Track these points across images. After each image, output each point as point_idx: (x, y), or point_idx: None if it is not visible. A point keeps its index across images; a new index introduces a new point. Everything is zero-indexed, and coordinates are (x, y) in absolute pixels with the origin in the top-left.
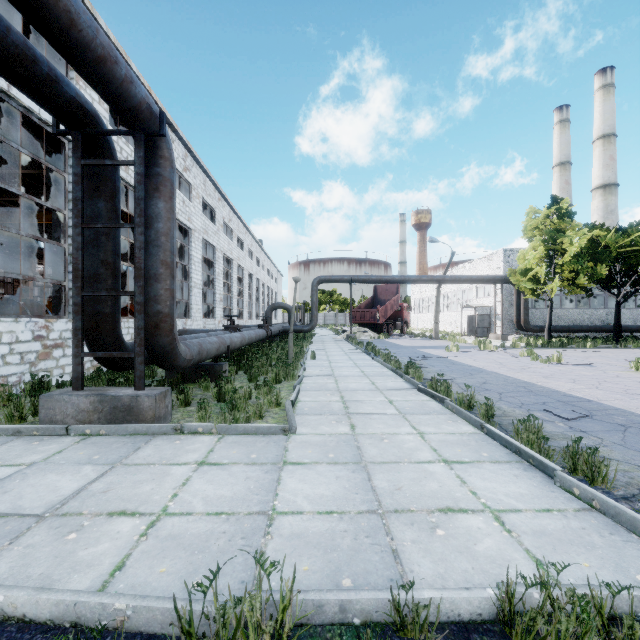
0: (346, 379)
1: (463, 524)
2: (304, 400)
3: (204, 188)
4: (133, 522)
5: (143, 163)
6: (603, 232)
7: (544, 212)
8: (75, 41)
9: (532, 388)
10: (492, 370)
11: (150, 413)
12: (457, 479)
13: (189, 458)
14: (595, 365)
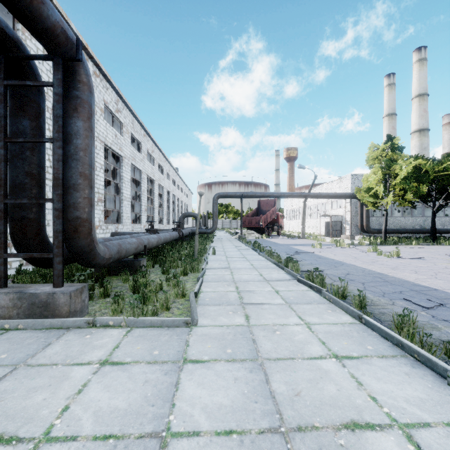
0: (239, 271)
1: (376, 449)
2: (206, 291)
3: (132, 126)
4: None
5: (61, 84)
6: (424, 161)
7: (382, 146)
8: None
9: (386, 278)
10: (350, 263)
11: (65, 308)
12: (352, 379)
13: (93, 356)
14: (425, 258)
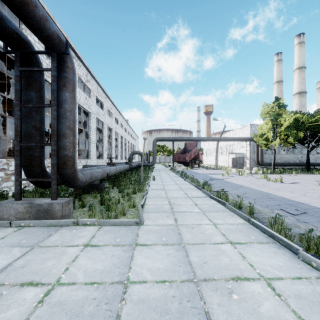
0: (171, 191)
1: (248, 290)
2: (148, 204)
3: (97, 91)
4: (36, 291)
5: (56, 70)
6: (301, 115)
7: (271, 105)
8: None
9: (270, 196)
10: (247, 186)
11: (59, 213)
12: (239, 255)
13: (79, 242)
14: (300, 183)
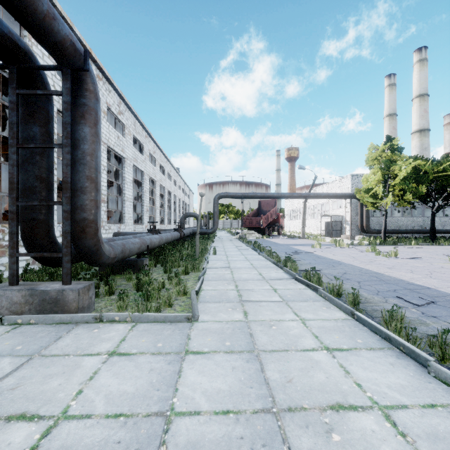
0: (239, 270)
1: (356, 426)
2: (206, 289)
3: (134, 128)
4: (29, 429)
5: (69, 93)
6: (423, 162)
7: (381, 147)
8: None
9: (382, 277)
10: (348, 263)
11: (74, 304)
12: (341, 369)
13: (102, 348)
14: (422, 258)
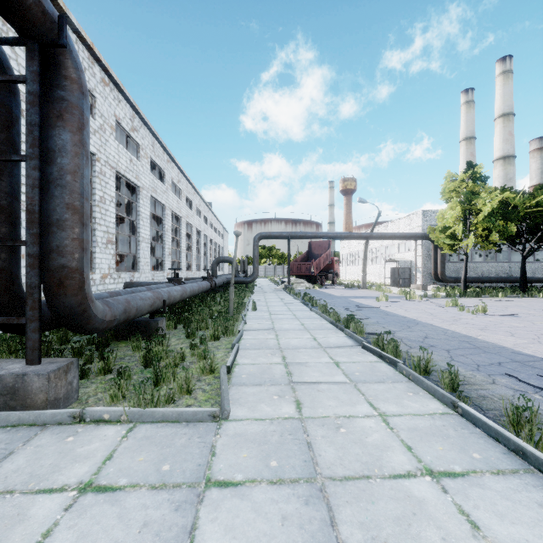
0: (287, 334)
1: None
2: (242, 363)
3: (152, 149)
4: None
5: (37, 80)
6: (512, 194)
7: (461, 176)
8: None
9: (476, 343)
10: (427, 322)
11: (41, 396)
12: (462, 517)
13: (72, 475)
14: (519, 315)
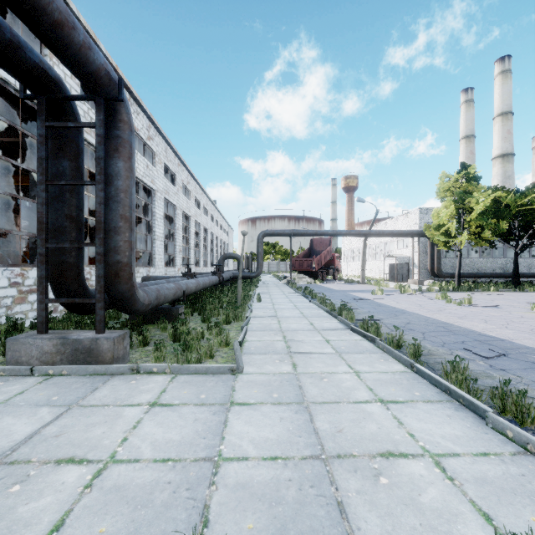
0: (288, 320)
1: (405, 471)
2: (251, 340)
3: (165, 155)
4: (79, 471)
5: (103, 125)
6: (504, 193)
7: (454, 176)
8: (31, 3)
9: (450, 328)
10: (413, 311)
11: (109, 354)
12: (394, 420)
13: (142, 399)
14: (501, 307)
